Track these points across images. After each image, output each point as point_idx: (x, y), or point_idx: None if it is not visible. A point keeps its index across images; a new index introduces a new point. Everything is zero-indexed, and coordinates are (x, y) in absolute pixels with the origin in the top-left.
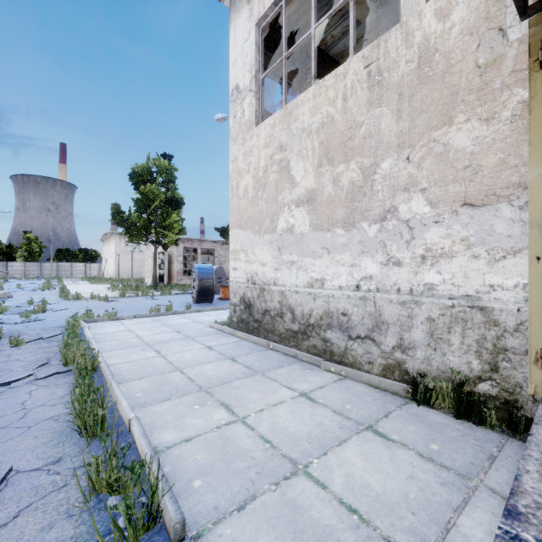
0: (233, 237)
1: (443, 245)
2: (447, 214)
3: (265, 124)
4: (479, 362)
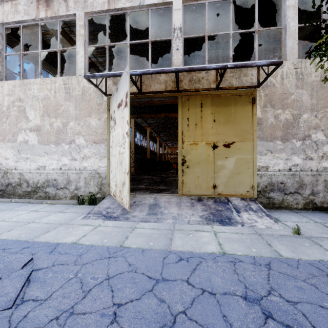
0: None
1: (89, 154)
2: (90, 145)
3: (8, 83)
4: (97, 188)
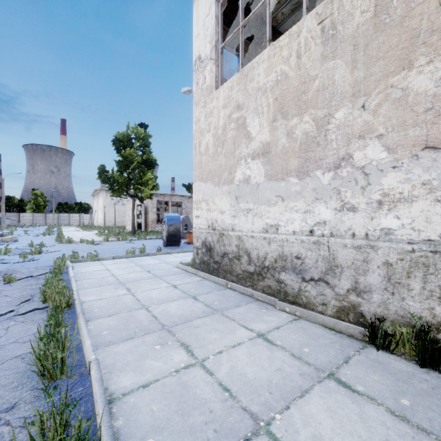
0: (196, 189)
1: (401, 189)
2: (406, 159)
3: (224, 87)
4: None
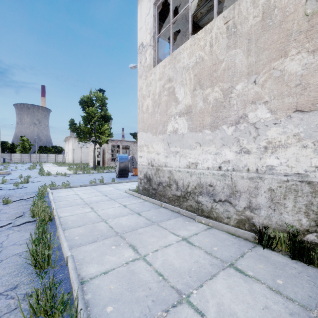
0: (139, 137)
1: (280, 139)
2: (283, 118)
3: (159, 66)
4: (307, 219)
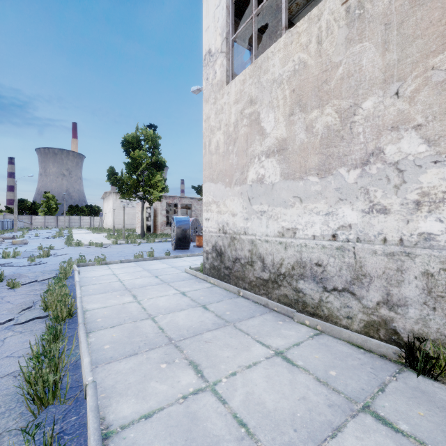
0: (205, 190)
1: (445, 188)
2: None
3: (235, 82)
4: None
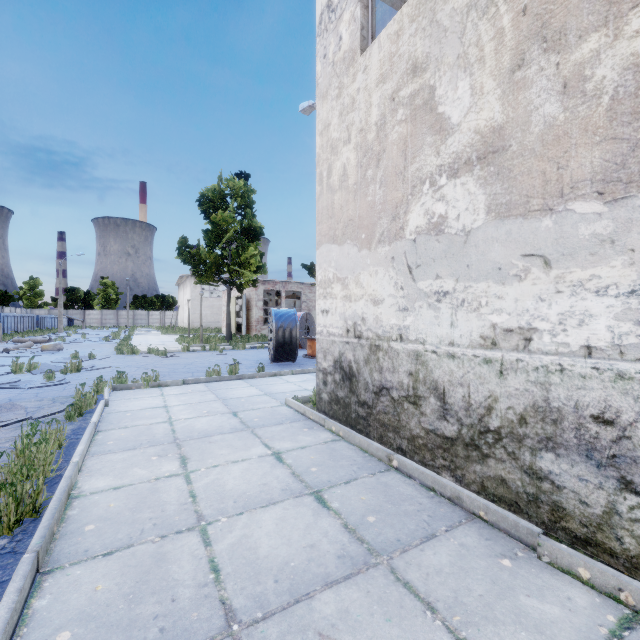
0: (322, 259)
1: None
2: None
3: (380, 41)
4: None
